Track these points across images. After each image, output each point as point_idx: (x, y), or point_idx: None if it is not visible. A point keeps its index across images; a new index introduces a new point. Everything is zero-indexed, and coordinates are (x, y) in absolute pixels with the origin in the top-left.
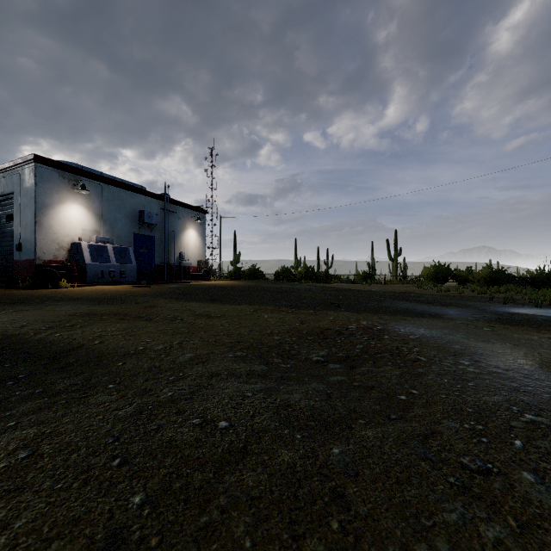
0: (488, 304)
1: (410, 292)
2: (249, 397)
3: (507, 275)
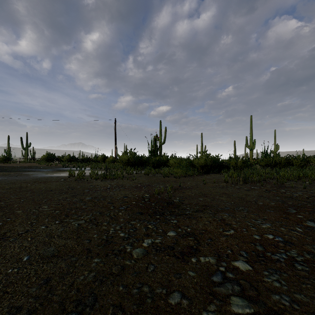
0: (60, 168)
1: (34, 166)
2: (1, 178)
3: (77, 158)
